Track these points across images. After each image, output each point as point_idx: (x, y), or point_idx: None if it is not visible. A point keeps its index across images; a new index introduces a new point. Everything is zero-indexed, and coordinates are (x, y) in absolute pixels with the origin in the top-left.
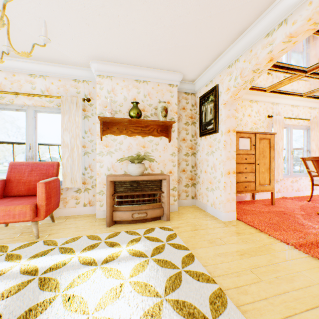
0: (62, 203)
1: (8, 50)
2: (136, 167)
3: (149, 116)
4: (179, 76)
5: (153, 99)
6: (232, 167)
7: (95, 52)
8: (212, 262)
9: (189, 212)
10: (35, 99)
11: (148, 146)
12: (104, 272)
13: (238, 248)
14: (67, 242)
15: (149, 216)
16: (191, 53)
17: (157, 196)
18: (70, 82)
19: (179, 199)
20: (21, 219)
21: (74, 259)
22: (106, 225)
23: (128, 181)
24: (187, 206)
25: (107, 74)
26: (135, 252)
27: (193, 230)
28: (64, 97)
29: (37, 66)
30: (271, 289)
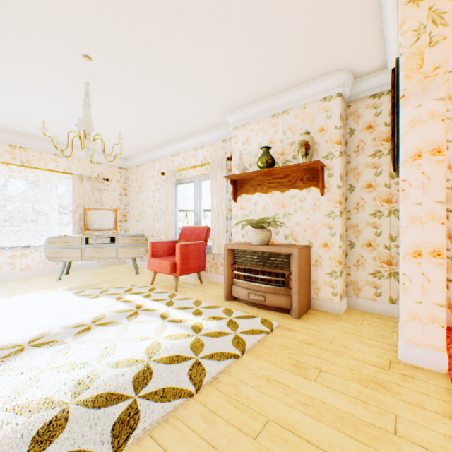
0: (214, 268)
1: (120, 151)
2: (253, 234)
3: (290, 161)
4: (337, 77)
5: (296, 133)
6: (427, 240)
7: (221, 106)
8: (243, 378)
9: (358, 321)
10: (197, 170)
11: (288, 204)
12: (159, 326)
13: (319, 395)
14: (180, 300)
15: (268, 302)
16: (320, 38)
17: (285, 277)
18: (219, 145)
19: (358, 296)
20: (165, 272)
21: (164, 311)
22: (224, 298)
23: (248, 251)
24: (375, 314)
25: (240, 123)
26: (199, 327)
27: (304, 341)
28: (212, 162)
29: (197, 139)
30: (240, 451)
